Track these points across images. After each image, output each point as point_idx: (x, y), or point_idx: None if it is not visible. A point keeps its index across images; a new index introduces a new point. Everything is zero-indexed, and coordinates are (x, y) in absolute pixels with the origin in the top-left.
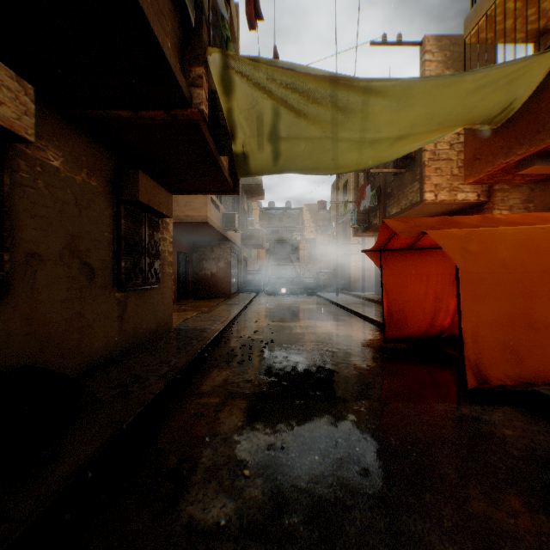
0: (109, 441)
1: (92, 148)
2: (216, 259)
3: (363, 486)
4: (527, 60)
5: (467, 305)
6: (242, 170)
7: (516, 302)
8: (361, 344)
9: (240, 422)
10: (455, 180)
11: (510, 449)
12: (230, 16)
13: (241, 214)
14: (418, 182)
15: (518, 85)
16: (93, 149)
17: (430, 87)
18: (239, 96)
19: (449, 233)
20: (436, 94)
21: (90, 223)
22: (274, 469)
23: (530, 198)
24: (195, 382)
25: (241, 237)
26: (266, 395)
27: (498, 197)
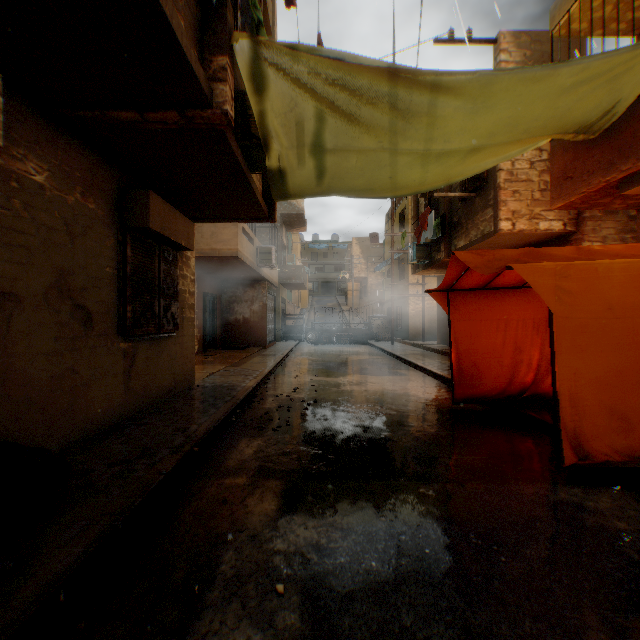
0: (97, 543)
1: (89, 161)
2: (250, 301)
3: (439, 609)
4: (638, 49)
5: (563, 359)
6: (279, 191)
7: (625, 356)
8: (424, 404)
9: (273, 511)
10: (536, 206)
11: (627, 550)
12: (264, 2)
13: (279, 248)
14: (492, 209)
15: (624, 82)
16: (90, 162)
17: (515, 82)
18: (273, 96)
19: (540, 267)
20: (522, 93)
21: (86, 256)
22: (317, 582)
23: (627, 228)
24: (218, 456)
25: (279, 275)
26: (308, 473)
27: (588, 226)
